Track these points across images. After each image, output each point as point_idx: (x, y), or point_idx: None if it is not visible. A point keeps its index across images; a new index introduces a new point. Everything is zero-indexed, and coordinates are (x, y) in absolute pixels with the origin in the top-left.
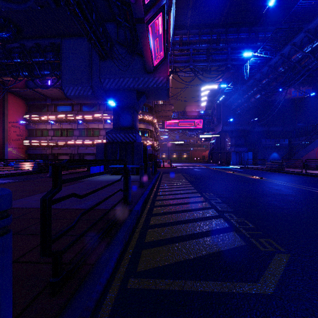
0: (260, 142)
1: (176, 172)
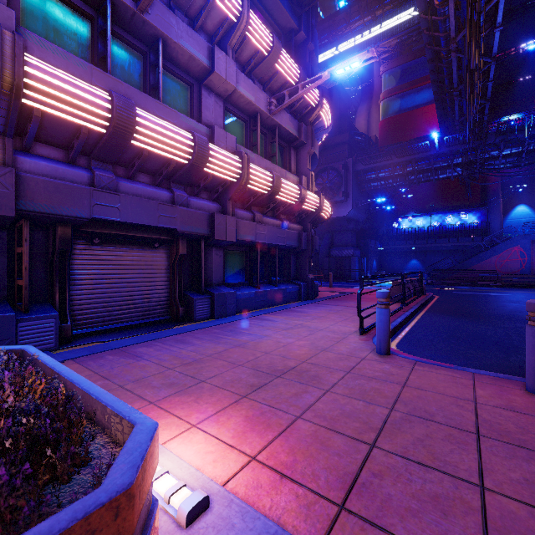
0: (362, 243)
1: None
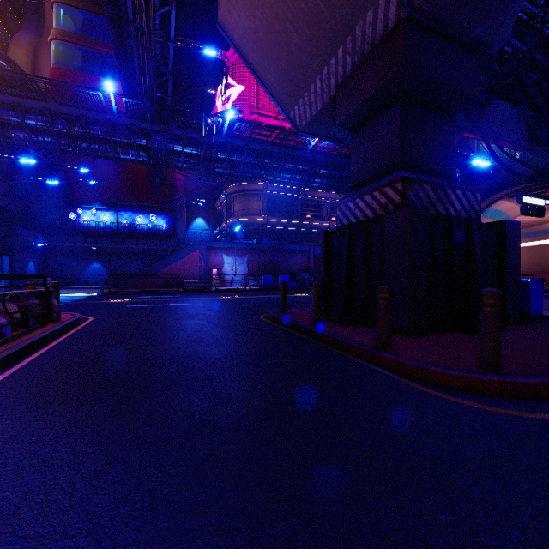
0: (5, 232)
1: (265, 307)
